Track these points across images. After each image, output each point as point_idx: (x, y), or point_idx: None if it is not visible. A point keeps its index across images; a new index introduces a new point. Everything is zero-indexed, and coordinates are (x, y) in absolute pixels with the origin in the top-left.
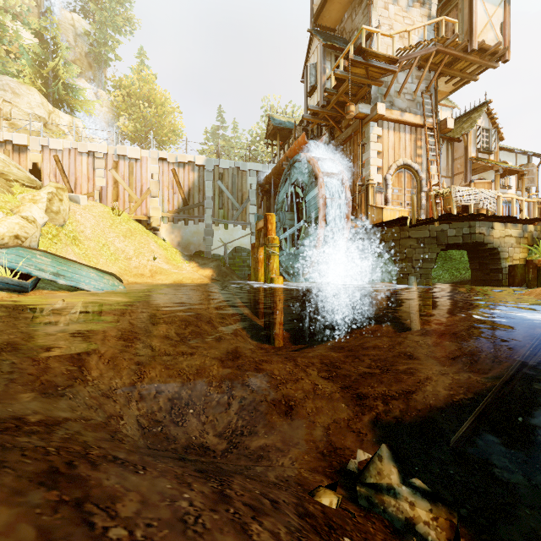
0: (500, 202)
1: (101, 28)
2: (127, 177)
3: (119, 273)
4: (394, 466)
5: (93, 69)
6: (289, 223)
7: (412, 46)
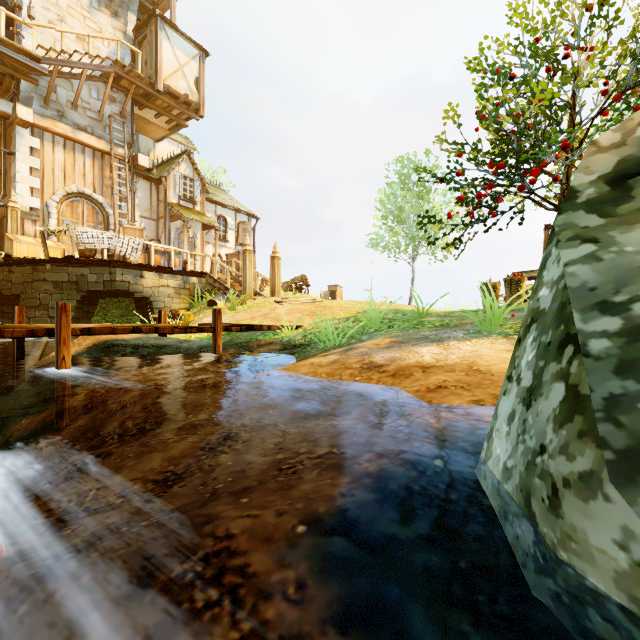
0: (153, 251)
1: None
2: None
3: None
4: None
5: None
6: None
7: (64, 52)
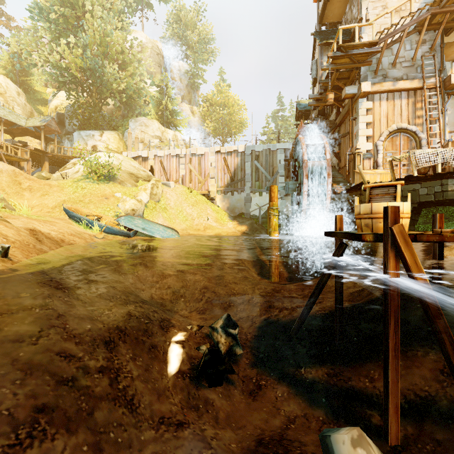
0: None
1: (194, 65)
2: (196, 167)
3: (185, 228)
4: (223, 321)
5: (190, 94)
6: (292, 190)
7: (393, 25)
